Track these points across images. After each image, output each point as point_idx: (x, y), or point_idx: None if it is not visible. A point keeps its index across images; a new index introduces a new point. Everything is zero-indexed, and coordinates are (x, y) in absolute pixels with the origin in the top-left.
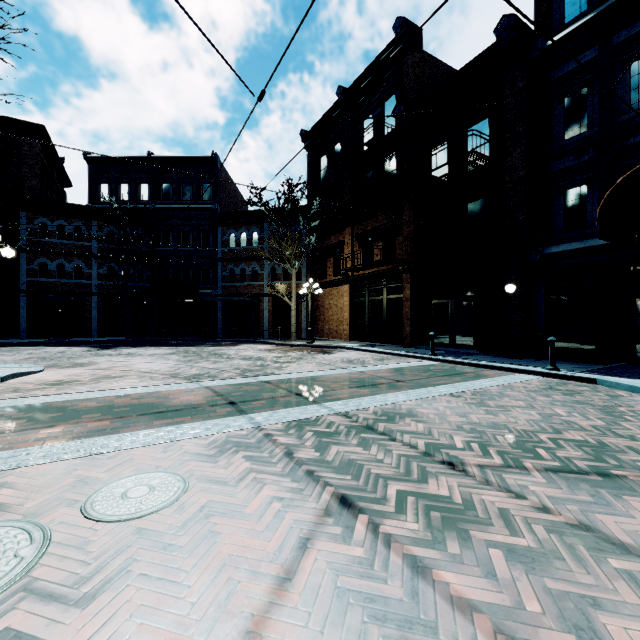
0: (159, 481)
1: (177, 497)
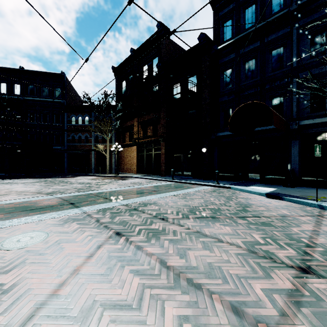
0: (35, 235)
1: (45, 239)
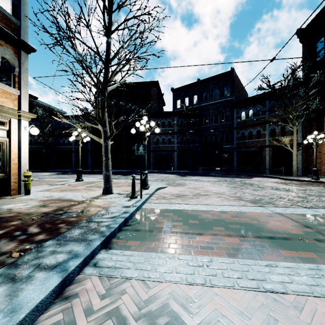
0: None
1: None
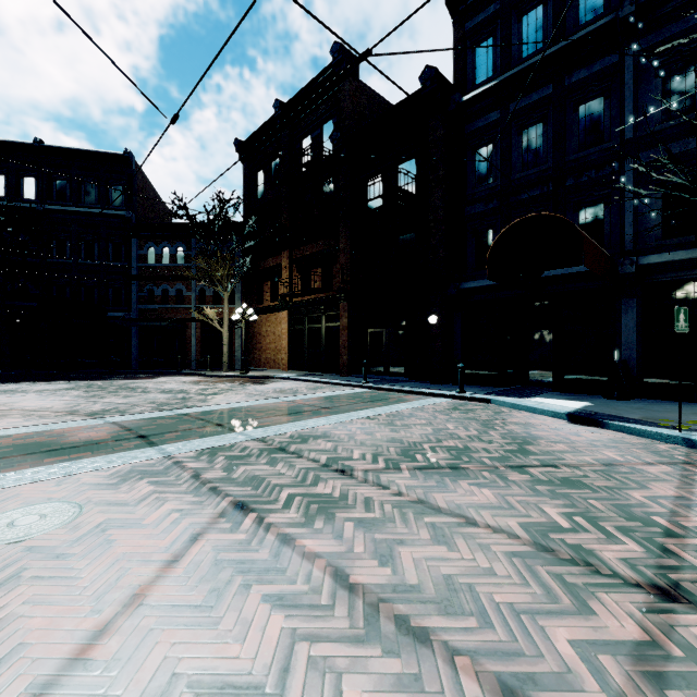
0: (52, 509)
1: (72, 520)
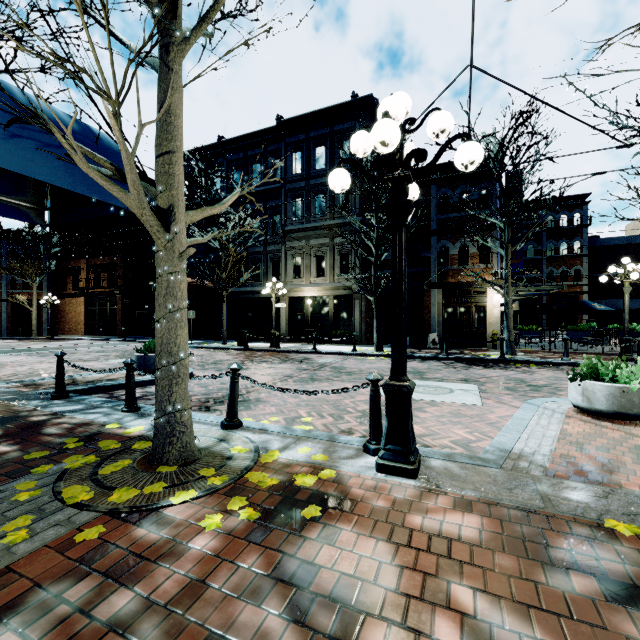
0: None
1: None
